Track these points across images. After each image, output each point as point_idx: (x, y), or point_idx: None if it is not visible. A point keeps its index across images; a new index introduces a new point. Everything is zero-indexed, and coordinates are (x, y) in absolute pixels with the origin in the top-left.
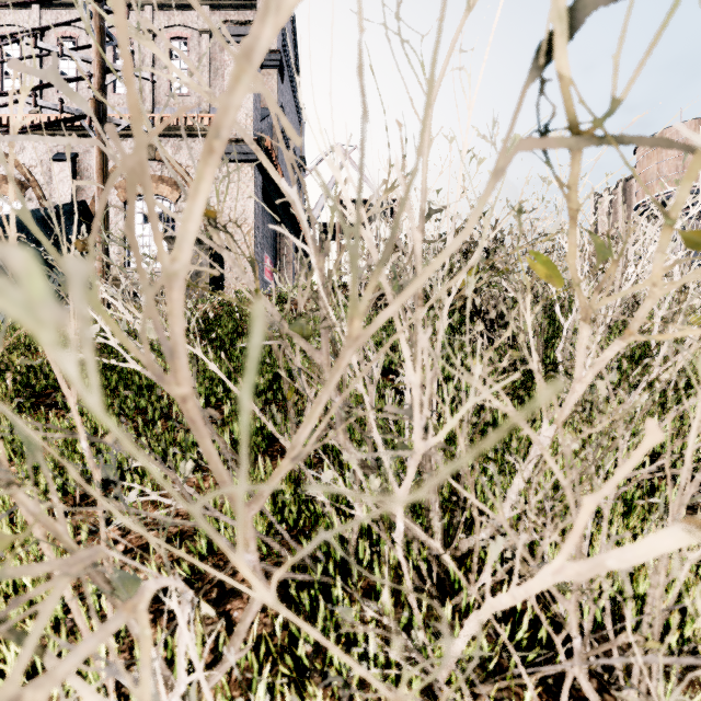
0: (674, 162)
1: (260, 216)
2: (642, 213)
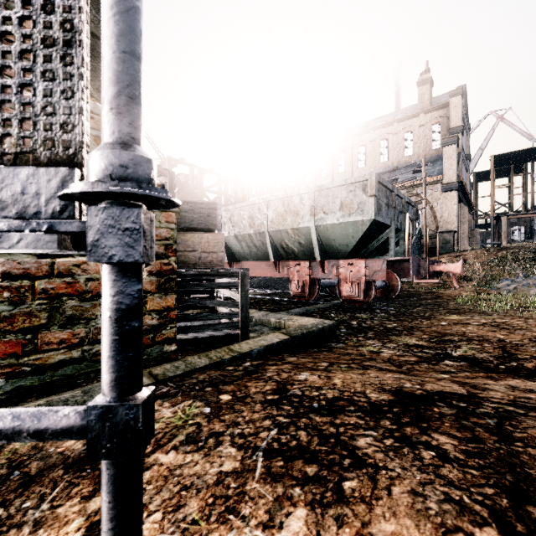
0: None
1: (457, 209)
2: None
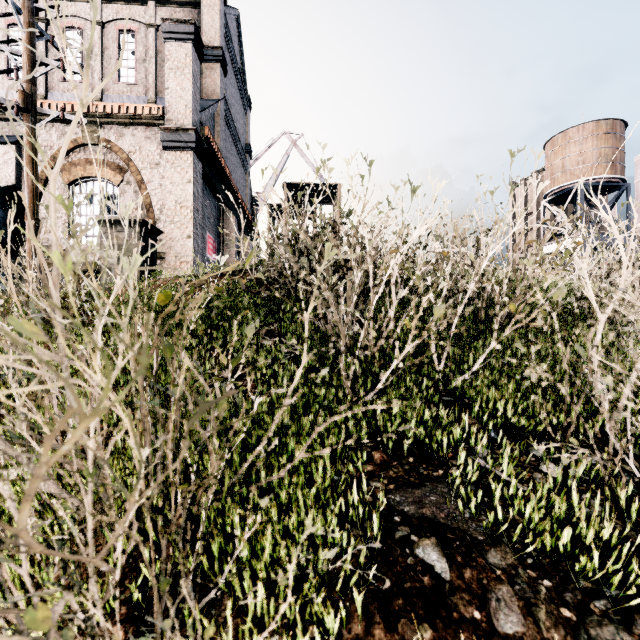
0: (575, 158)
1: (199, 199)
2: (550, 201)
